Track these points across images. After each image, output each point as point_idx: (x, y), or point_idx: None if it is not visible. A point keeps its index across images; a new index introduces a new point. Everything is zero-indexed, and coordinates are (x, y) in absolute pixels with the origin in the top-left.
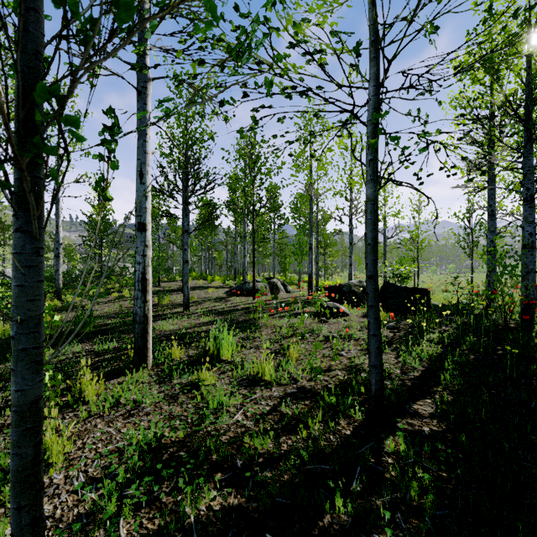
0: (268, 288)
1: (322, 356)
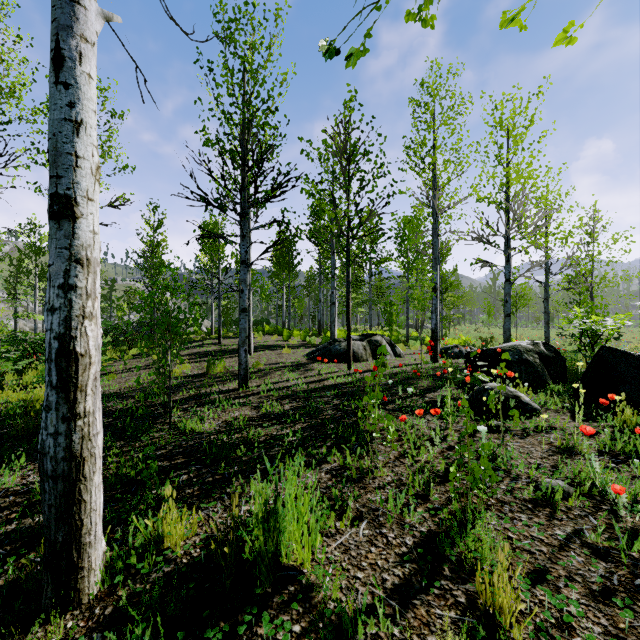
0: (368, 349)
1: (588, 593)
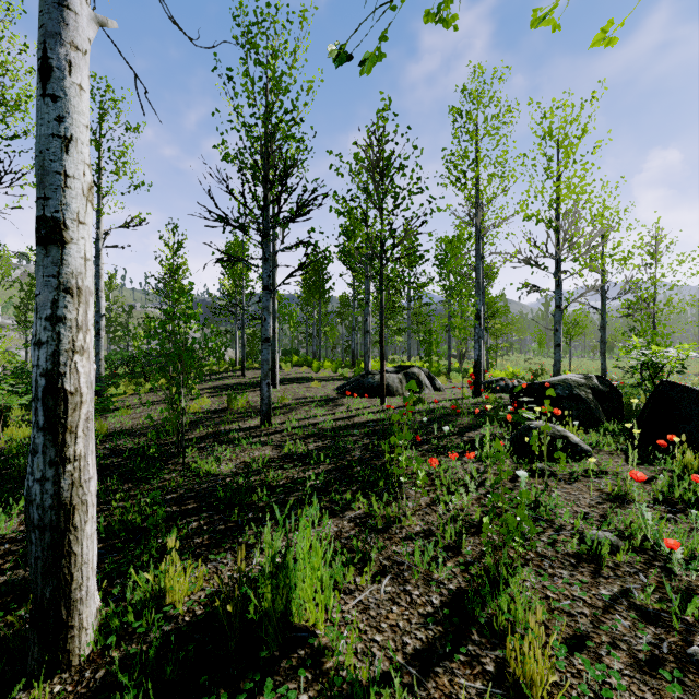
0: (404, 383)
1: (633, 663)
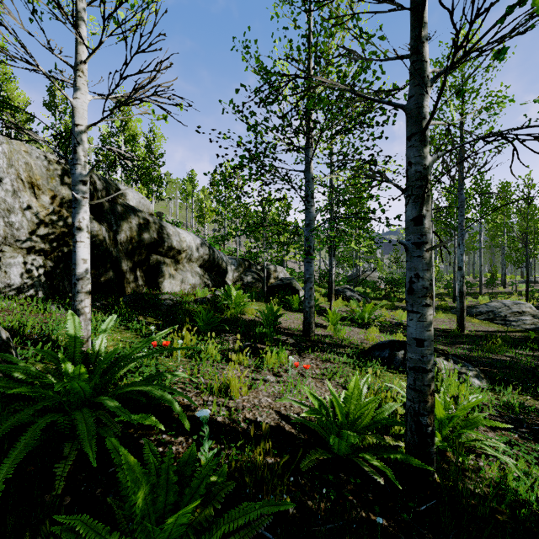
0: None
1: None
